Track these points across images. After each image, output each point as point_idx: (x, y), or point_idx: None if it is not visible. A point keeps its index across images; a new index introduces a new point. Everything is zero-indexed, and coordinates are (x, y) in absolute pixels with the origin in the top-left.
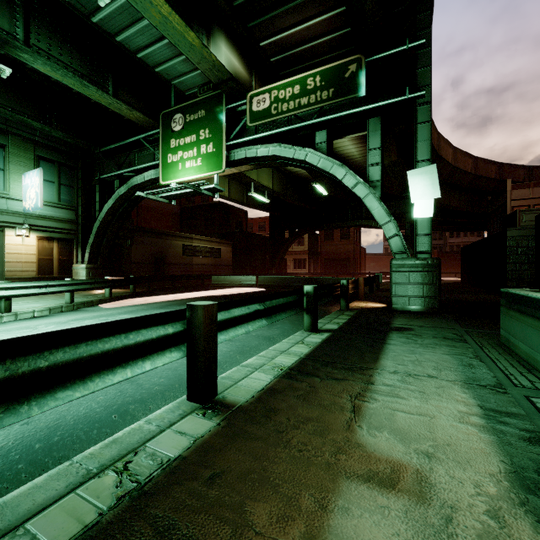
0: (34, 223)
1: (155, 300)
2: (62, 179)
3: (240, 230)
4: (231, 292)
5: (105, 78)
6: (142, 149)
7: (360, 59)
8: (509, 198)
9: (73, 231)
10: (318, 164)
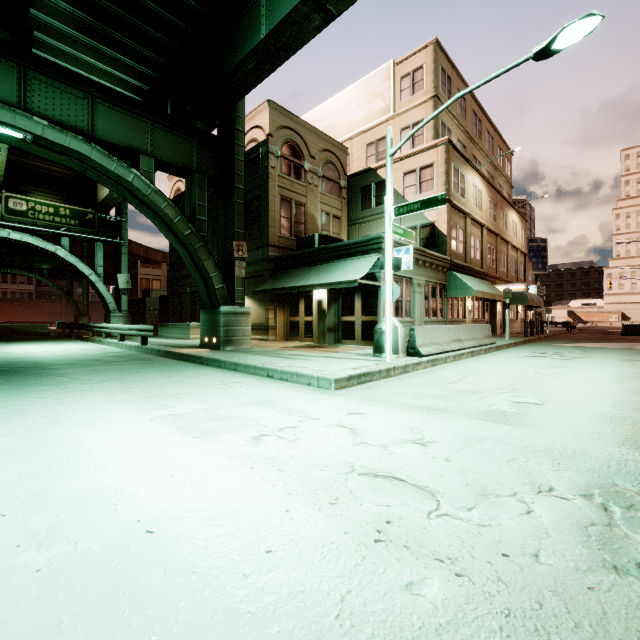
0: None
1: None
2: None
3: None
4: None
5: None
6: None
7: (95, 214)
8: (140, 272)
9: None
10: (65, 257)
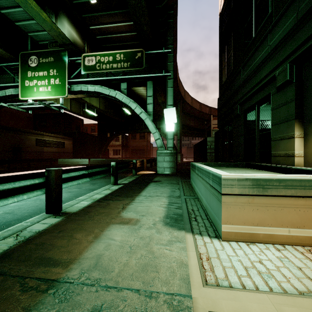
0: None
1: None
2: None
3: (78, 131)
4: None
5: None
6: (3, 73)
7: (143, 51)
8: (212, 123)
9: None
10: (122, 100)
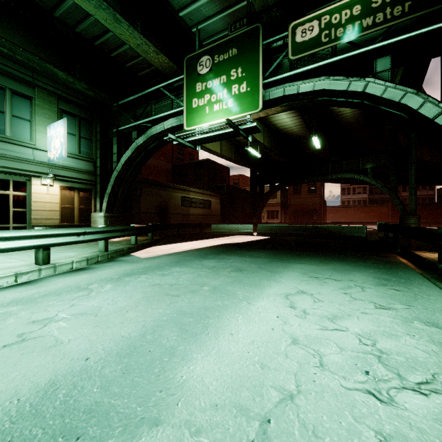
0: (57, 173)
1: (182, 248)
2: (82, 132)
3: (227, 184)
4: (241, 240)
5: (135, 17)
6: (159, 100)
7: None
8: None
9: (92, 182)
10: (382, 95)
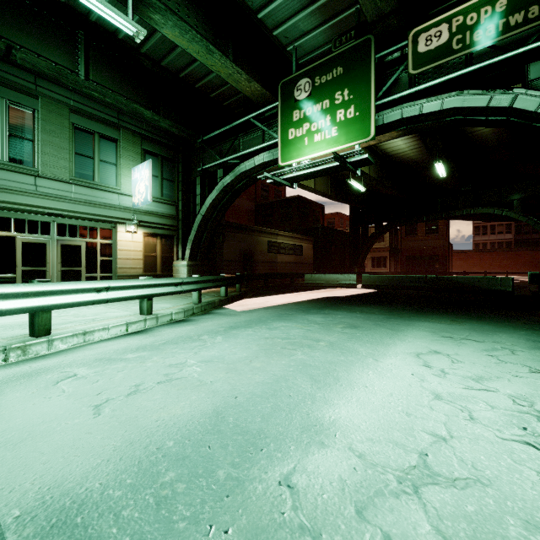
0: (141, 218)
1: (278, 302)
2: (164, 173)
3: (321, 225)
4: (343, 293)
5: (226, 44)
6: (247, 133)
7: None
8: None
9: (174, 227)
10: (537, 109)
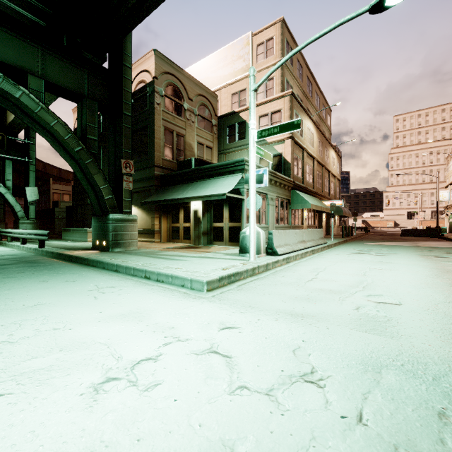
0: None
1: None
2: None
3: None
4: None
5: None
6: None
7: (4, 136)
8: (52, 188)
9: None
10: None
